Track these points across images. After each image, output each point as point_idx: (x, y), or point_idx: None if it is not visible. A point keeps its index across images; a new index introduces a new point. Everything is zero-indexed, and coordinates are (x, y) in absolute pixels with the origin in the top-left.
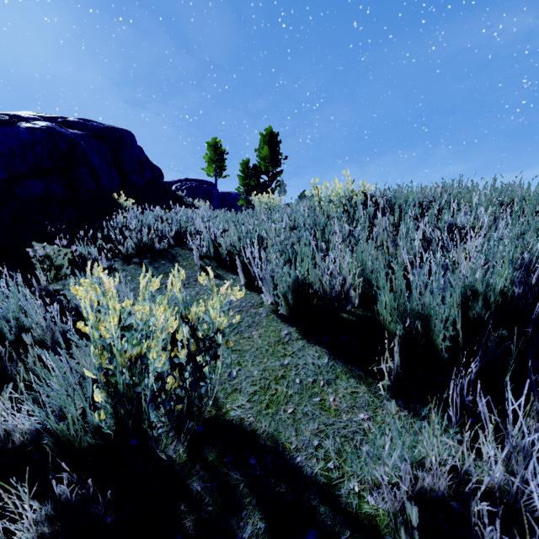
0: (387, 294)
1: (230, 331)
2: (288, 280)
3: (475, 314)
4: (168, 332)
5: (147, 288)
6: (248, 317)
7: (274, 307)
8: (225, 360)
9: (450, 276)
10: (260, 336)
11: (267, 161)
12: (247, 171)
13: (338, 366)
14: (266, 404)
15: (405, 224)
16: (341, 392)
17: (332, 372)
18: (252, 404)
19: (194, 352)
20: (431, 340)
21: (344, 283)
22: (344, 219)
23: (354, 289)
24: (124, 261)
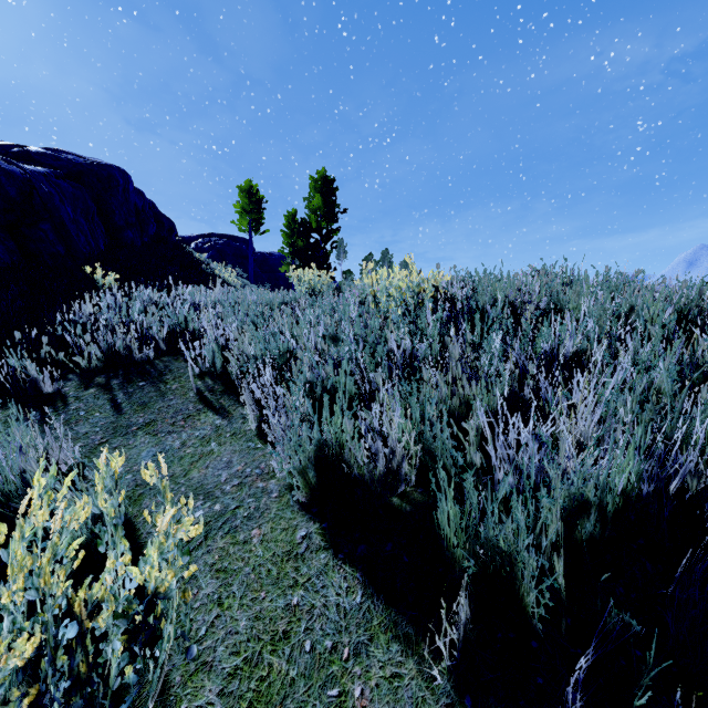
0: (451, 504)
1: (218, 527)
2: (308, 448)
3: (585, 535)
4: (7, 669)
5: (26, 518)
6: (250, 497)
7: (292, 479)
8: (198, 591)
9: (549, 466)
10: (263, 540)
11: (319, 214)
12: (293, 226)
13: (376, 613)
14: (248, 703)
15: (488, 346)
16: (375, 674)
17: (364, 627)
18: (225, 702)
19: (83, 677)
20: (518, 592)
21: (392, 456)
22: (405, 329)
23: (410, 458)
24: (81, 381)
